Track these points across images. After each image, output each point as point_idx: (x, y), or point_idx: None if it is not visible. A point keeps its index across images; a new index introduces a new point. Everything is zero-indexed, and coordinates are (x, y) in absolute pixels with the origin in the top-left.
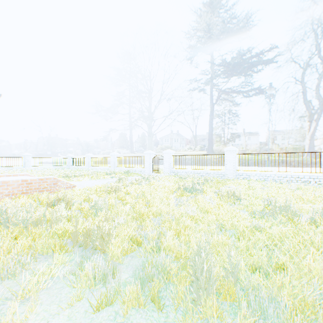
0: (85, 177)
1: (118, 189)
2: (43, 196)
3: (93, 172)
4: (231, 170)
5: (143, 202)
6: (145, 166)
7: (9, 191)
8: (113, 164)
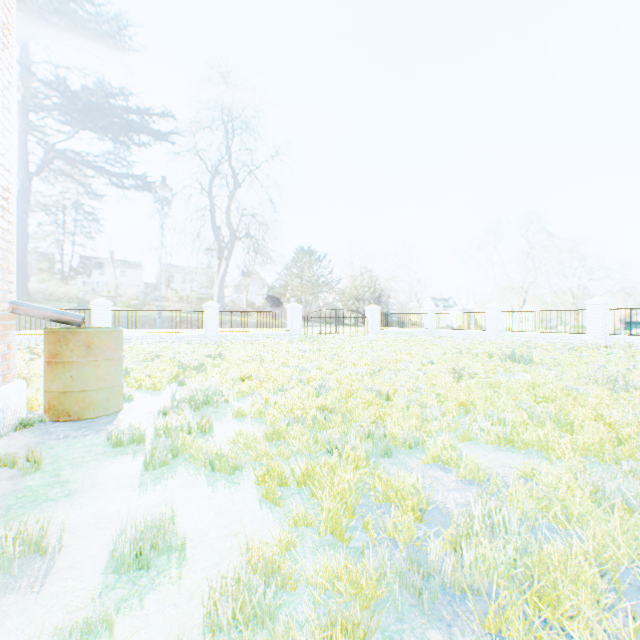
0: None
1: None
2: None
3: None
4: None
5: None
6: None
7: None
8: None
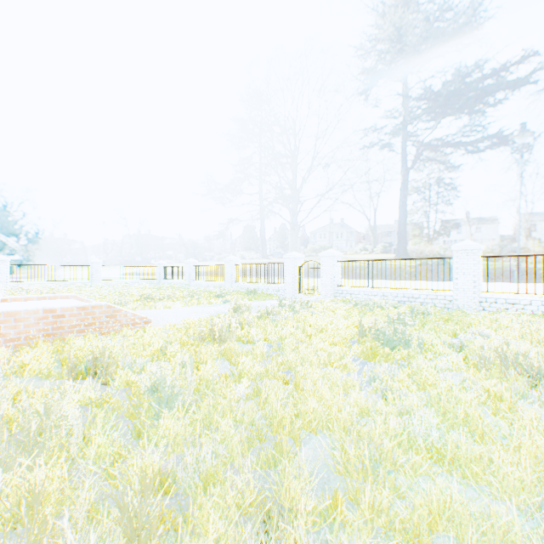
0: (177, 301)
1: (229, 331)
2: (74, 346)
3: (193, 292)
4: (468, 292)
5: (280, 374)
6: (285, 282)
7: (19, 331)
8: (230, 278)
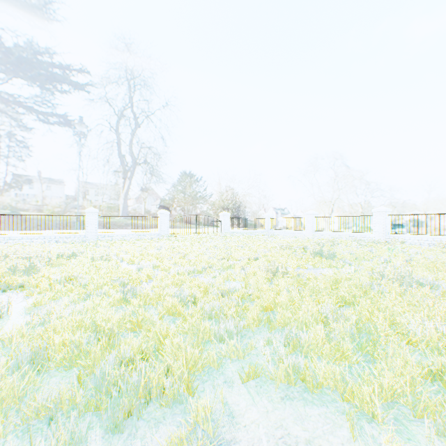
0: None
1: None
2: None
3: None
4: None
5: None
6: None
7: None
8: None
